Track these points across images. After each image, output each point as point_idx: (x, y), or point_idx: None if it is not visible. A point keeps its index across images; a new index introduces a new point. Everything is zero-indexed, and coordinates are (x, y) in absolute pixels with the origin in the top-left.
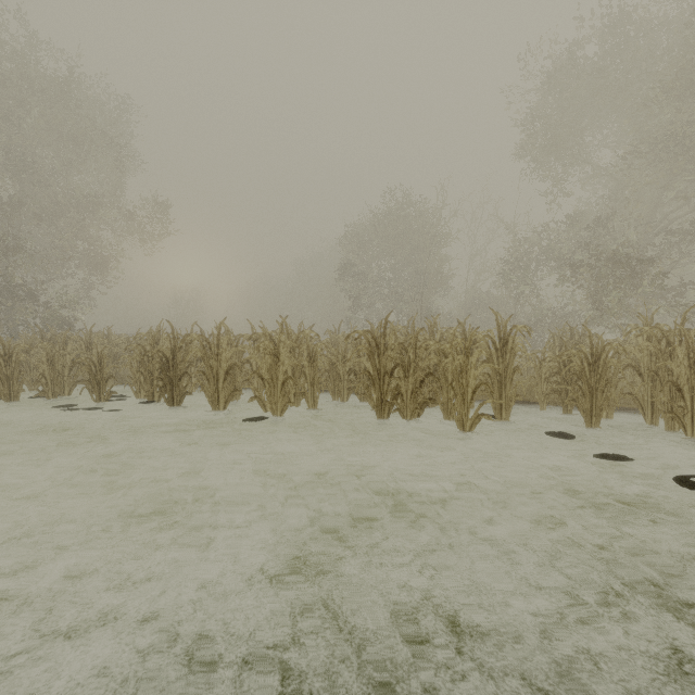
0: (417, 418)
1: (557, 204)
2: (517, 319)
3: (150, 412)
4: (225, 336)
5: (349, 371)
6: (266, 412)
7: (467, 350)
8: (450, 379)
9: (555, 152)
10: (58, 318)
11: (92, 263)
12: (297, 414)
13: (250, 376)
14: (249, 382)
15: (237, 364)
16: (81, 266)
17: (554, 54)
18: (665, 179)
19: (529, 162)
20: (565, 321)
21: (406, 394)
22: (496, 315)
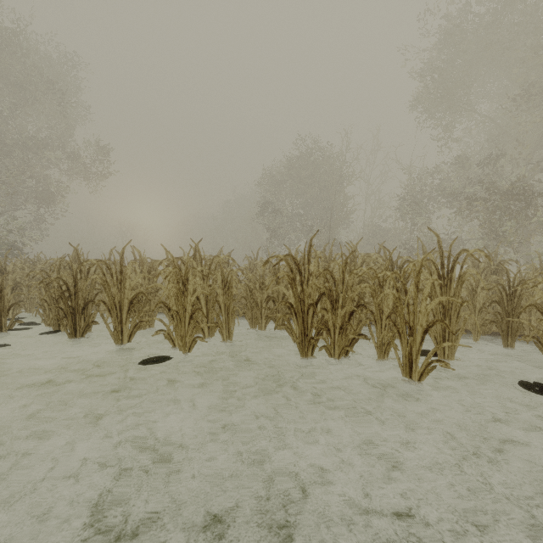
0: (346, 356)
1: (448, 147)
2: (411, 248)
3: (55, 342)
4: (143, 261)
5: (267, 299)
6: (174, 346)
7: (416, 278)
8: (385, 311)
9: (444, 103)
10: (4, 246)
11: (41, 198)
12: (210, 345)
13: (154, 306)
14: (163, 309)
15: (143, 292)
16: (31, 200)
17: (447, 14)
18: (542, 125)
19: (423, 111)
20: (452, 250)
21: (334, 329)
22: (438, 237)
